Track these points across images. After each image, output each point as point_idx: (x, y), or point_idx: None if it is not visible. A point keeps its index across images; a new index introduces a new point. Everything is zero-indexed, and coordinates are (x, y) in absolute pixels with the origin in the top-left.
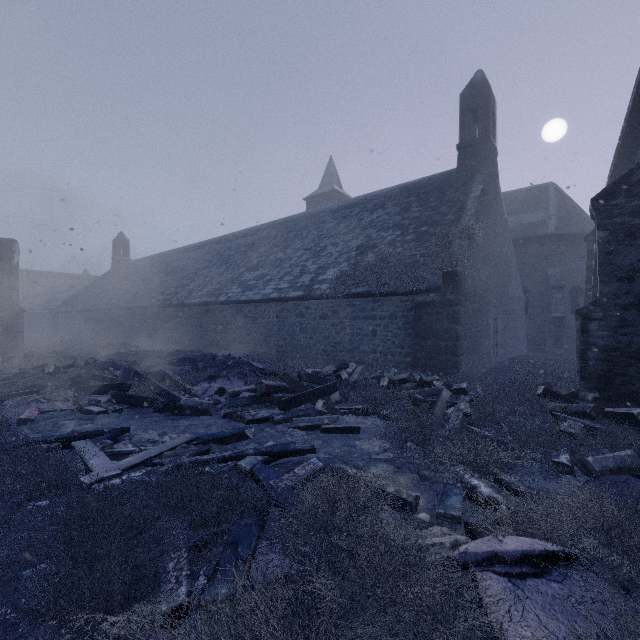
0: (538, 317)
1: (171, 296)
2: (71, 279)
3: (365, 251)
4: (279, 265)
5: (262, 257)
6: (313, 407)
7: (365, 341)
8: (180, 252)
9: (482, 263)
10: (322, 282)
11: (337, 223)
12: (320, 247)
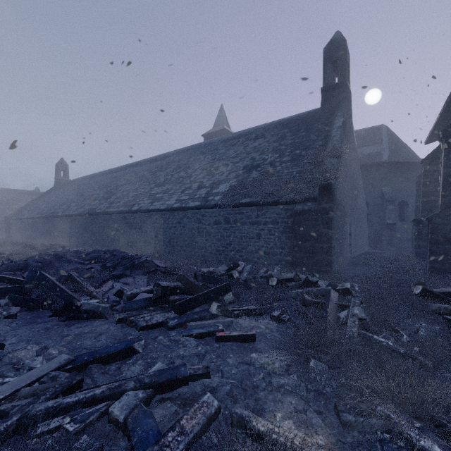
0: (375, 223)
1: (96, 206)
2: (23, 194)
3: (250, 170)
4: (181, 181)
5: (168, 176)
6: (208, 308)
7: (251, 243)
8: (106, 173)
9: (344, 179)
10: (215, 194)
11: (227, 149)
12: (214, 167)
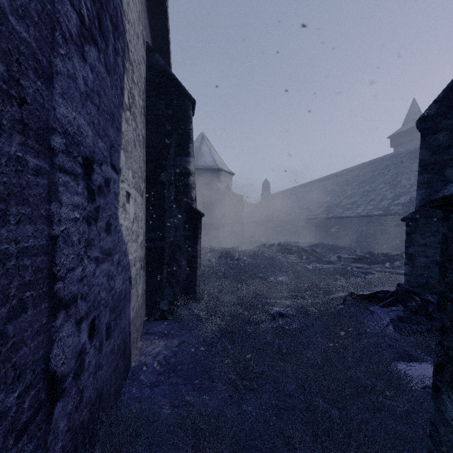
0: None
1: (299, 214)
2: None
3: None
4: (366, 195)
5: (354, 190)
6: (384, 266)
7: None
8: (299, 187)
9: None
10: (396, 205)
11: (411, 163)
12: (396, 181)
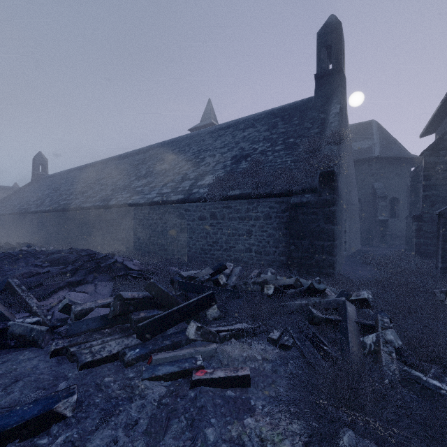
0: (367, 220)
1: (71, 201)
2: None
3: (239, 160)
4: (164, 174)
5: (150, 168)
6: (184, 329)
7: (241, 240)
8: (86, 167)
9: (342, 171)
10: (201, 186)
11: (214, 140)
12: (199, 158)
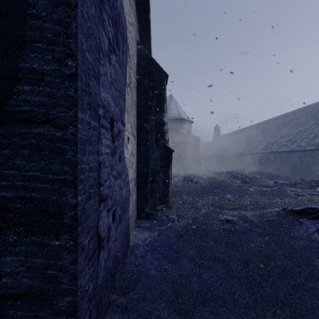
0: None
1: (243, 150)
2: None
3: None
4: (300, 134)
5: (289, 130)
6: (315, 190)
7: None
8: (243, 130)
9: None
10: None
11: None
12: None
